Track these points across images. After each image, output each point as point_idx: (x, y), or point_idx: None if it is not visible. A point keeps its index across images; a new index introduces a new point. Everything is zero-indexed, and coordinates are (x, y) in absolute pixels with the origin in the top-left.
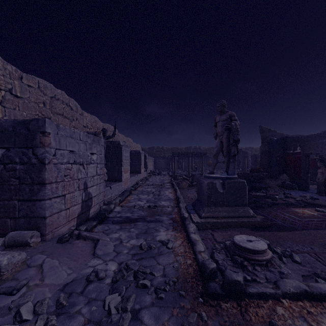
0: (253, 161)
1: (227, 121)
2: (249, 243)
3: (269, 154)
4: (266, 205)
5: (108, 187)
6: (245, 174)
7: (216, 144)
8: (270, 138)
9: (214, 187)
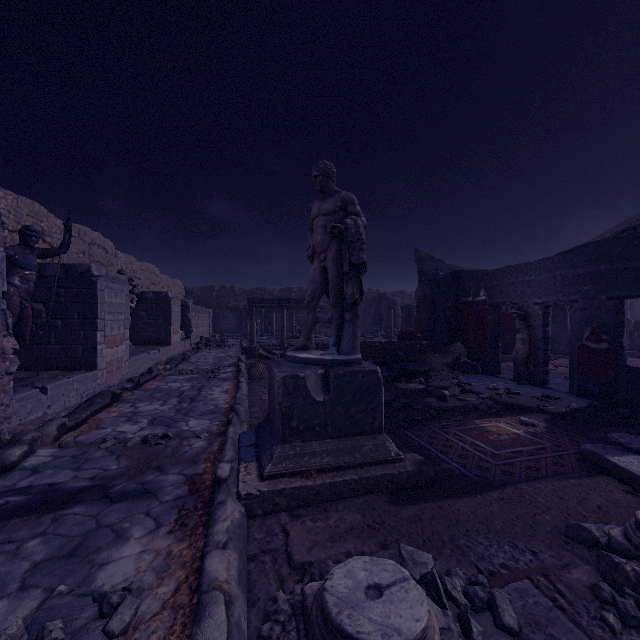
0: (406, 318)
1: (337, 217)
2: (374, 605)
3: (431, 303)
4: (427, 414)
5: (34, 389)
6: (388, 344)
7: (311, 276)
8: (434, 273)
9: (300, 388)
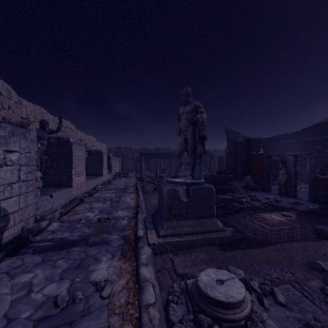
0: (219, 162)
1: (192, 114)
2: (220, 287)
3: (234, 155)
4: (234, 210)
5: (47, 195)
6: (212, 176)
7: (179, 142)
8: (235, 140)
9: (176, 195)
